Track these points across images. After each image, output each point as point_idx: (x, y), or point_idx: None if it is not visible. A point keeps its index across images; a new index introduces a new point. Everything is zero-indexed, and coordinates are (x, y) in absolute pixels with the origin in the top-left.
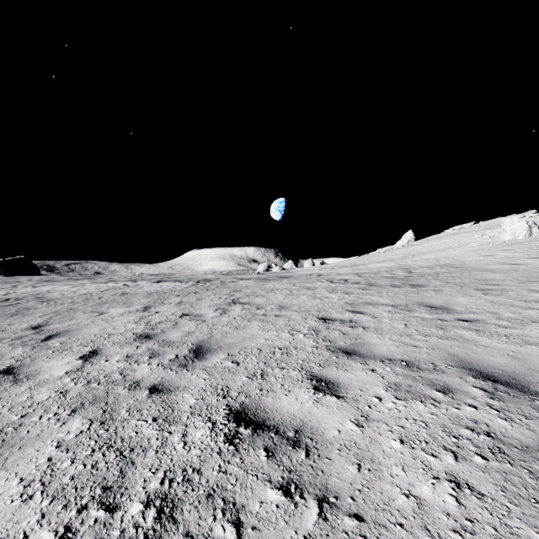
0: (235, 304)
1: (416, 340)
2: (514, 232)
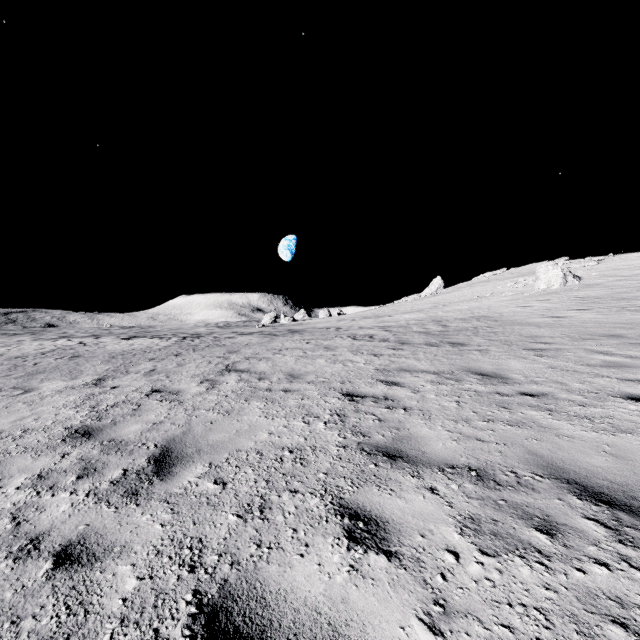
0: (229, 372)
1: (478, 429)
2: (549, 280)
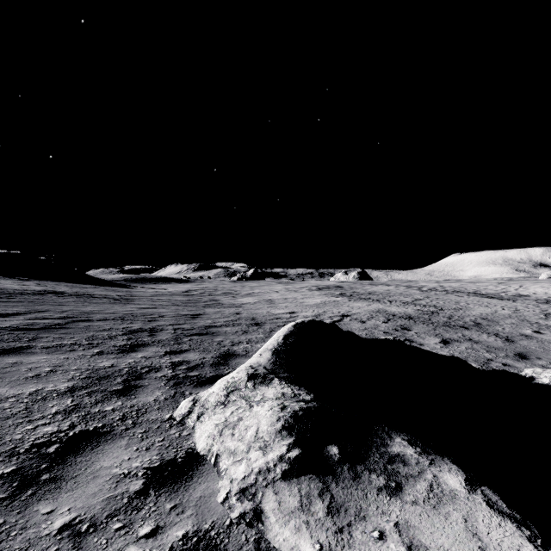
0: (522, 286)
1: None
2: None
